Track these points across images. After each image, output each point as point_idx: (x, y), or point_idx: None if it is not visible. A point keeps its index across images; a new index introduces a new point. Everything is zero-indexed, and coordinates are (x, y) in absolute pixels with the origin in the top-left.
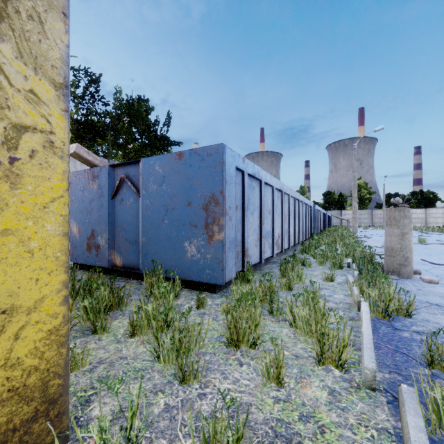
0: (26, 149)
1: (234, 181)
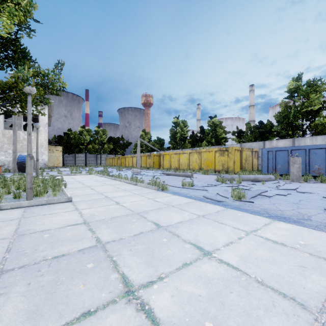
0: (231, 159)
1: (266, 154)
